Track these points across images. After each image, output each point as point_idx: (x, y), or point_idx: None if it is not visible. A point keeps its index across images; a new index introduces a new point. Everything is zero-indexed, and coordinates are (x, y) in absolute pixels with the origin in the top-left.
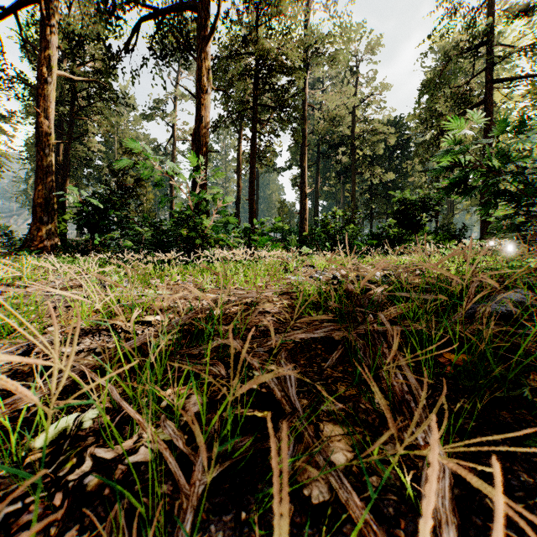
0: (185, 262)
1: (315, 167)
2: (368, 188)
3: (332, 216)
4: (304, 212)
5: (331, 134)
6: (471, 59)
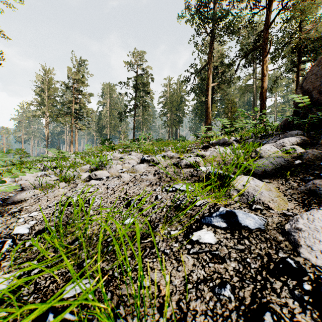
0: None
1: None
2: None
3: None
4: None
5: None
6: None
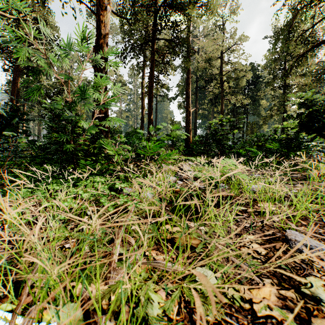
0: (59, 174)
1: (194, 97)
2: (231, 110)
3: (222, 124)
4: (188, 125)
5: (206, 73)
6: (313, 12)
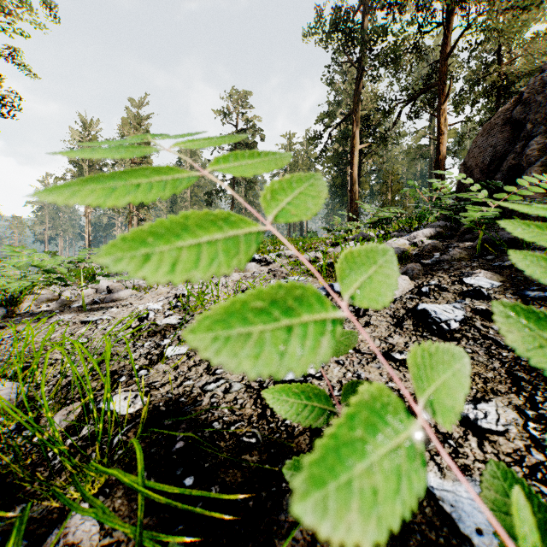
0: None
1: None
2: None
3: None
4: None
5: None
6: None
